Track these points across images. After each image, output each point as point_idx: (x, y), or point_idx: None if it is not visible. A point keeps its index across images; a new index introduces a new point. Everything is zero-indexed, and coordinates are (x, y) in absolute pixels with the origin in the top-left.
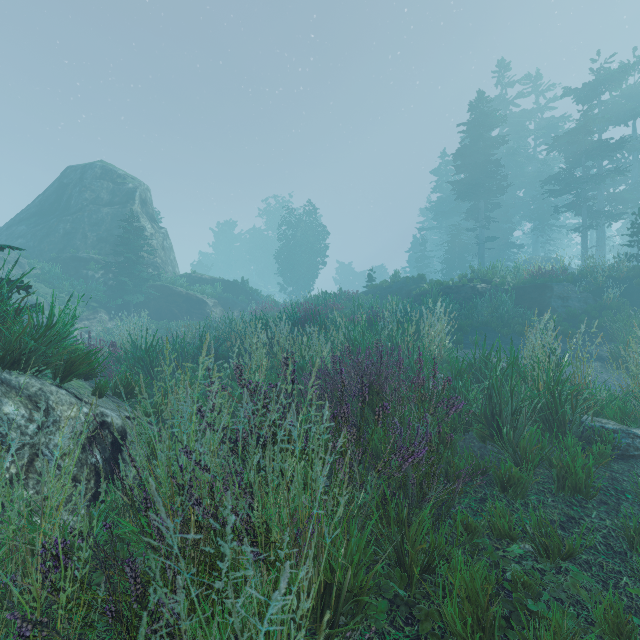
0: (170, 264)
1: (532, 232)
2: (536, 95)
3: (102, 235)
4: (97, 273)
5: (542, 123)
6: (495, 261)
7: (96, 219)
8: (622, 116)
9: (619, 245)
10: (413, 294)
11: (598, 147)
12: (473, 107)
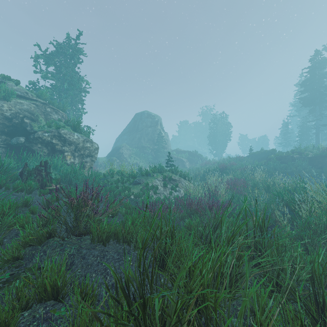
0: (169, 146)
1: None
2: None
3: (149, 138)
4: (149, 151)
5: None
6: None
7: (147, 132)
8: None
9: None
10: (268, 158)
11: None
12: (311, 59)
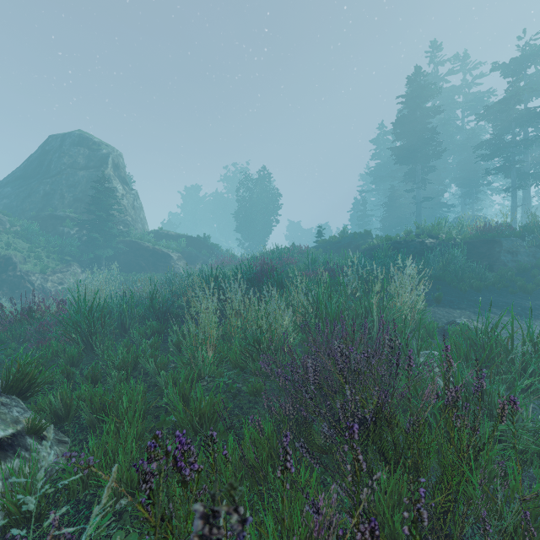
0: (140, 222)
1: (459, 194)
2: (464, 73)
3: (78, 196)
4: (72, 230)
5: (469, 97)
6: (428, 219)
7: (73, 181)
8: None
9: (537, 205)
10: (361, 249)
11: (527, 115)
12: (411, 80)
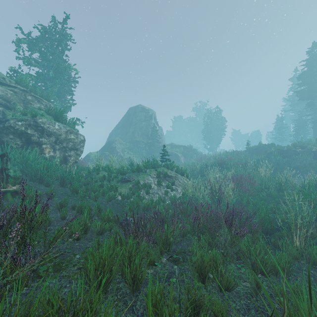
0: (163, 140)
1: None
2: None
3: (143, 132)
4: (143, 146)
5: None
6: None
7: (141, 126)
8: None
9: None
10: (267, 152)
11: None
12: (309, 52)
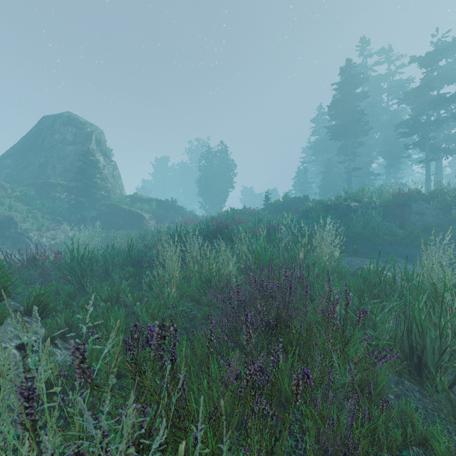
0: (118, 188)
1: (385, 164)
2: (388, 63)
3: (67, 166)
4: (62, 195)
5: (393, 84)
6: (358, 185)
7: (63, 154)
8: (455, 77)
9: (450, 173)
10: (300, 210)
11: (438, 99)
12: (343, 71)
